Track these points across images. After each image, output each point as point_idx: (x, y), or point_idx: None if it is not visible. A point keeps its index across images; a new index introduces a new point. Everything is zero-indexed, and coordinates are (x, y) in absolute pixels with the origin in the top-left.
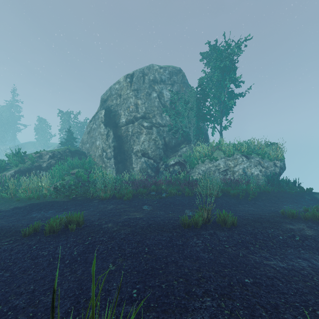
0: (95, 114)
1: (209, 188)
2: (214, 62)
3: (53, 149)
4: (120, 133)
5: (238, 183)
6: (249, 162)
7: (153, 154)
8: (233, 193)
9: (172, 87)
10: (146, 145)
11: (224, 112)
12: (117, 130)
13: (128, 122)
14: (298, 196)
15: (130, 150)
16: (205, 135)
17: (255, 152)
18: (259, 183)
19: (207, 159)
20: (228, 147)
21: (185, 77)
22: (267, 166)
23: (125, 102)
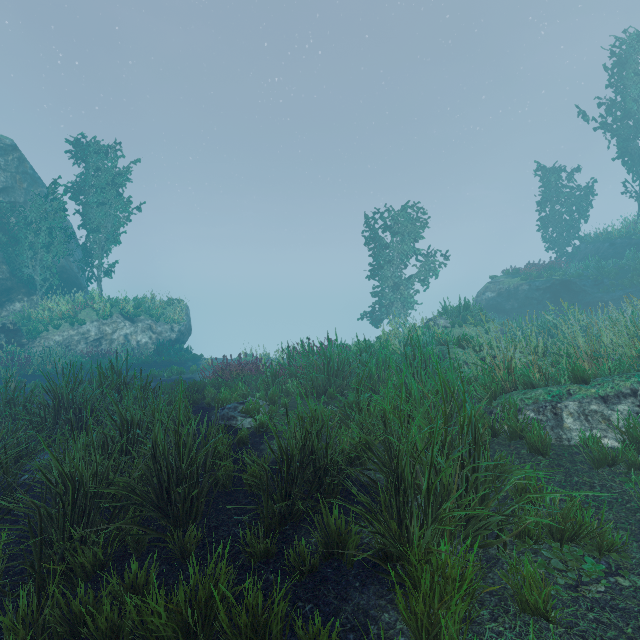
0: None
1: (48, 364)
2: (88, 161)
3: None
4: None
5: (109, 355)
6: (136, 326)
7: None
8: (88, 367)
9: None
10: None
11: (106, 248)
12: None
13: None
14: (181, 363)
15: None
16: (74, 279)
17: (149, 312)
18: (148, 354)
19: (66, 322)
20: (105, 304)
21: (28, 163)
22: (161, 331)
23: None
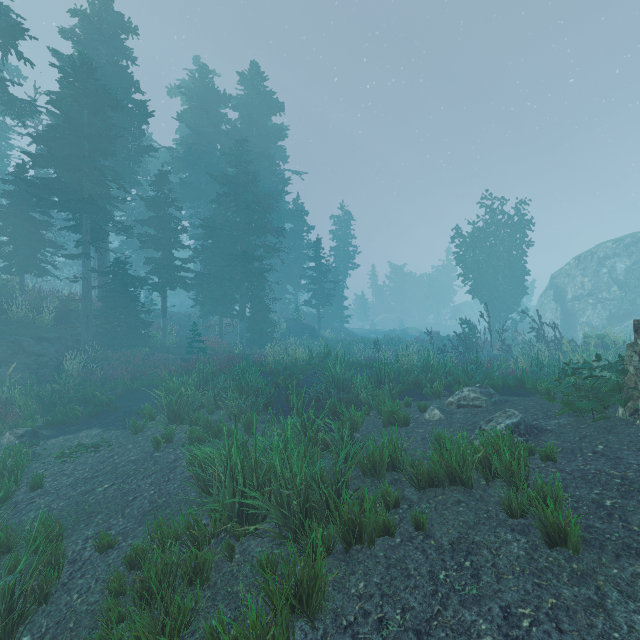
0: (545, 290)
1: None
2: None
3: None
4: (567, 307)
5: None
6: None
7: (596, 324)
8: None
9: (629, 259)
10: (589, 317)
11: None
12: (564, 305)
13: (574, 299)
14: None
15: (574, 321)
16: None
17: None
18: None
19: None
20: None
21: None
22: None
23: (572, 282)
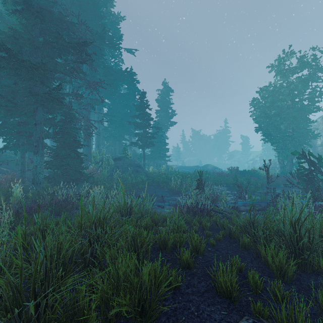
0: None
1: None
2: None
3: (256, 156)
4: (317, 150)
5: None
6: None
7: None
8: None
9: None
10: None
11: None
12: (315, 149)
13: None
14: None
15: None
16: None
17: None
18: None
19: None
20: None
21: None
22: None
23: (321, 133)
